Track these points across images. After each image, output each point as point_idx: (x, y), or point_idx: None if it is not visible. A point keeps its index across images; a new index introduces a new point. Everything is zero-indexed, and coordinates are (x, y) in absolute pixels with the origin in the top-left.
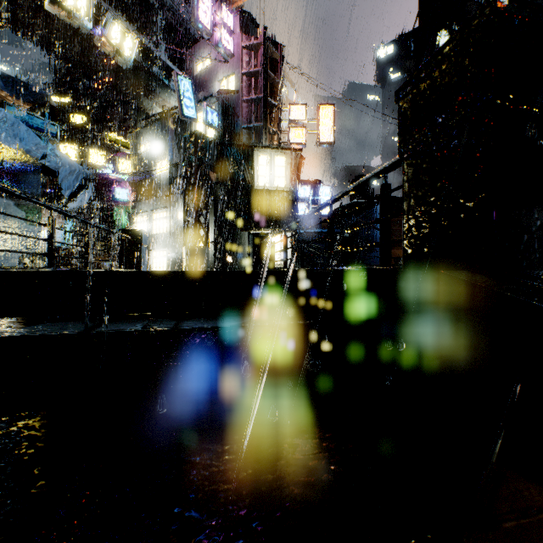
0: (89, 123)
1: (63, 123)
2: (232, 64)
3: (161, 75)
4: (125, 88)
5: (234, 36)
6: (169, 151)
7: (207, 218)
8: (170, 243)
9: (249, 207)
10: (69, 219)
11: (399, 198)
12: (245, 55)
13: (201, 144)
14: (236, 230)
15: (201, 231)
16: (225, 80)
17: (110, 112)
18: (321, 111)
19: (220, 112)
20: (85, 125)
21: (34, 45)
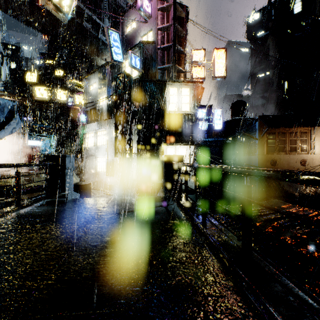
0: (66, 75)
1: (51, 76)
2: (150, 23)
3: (106, 40)
4: (84, 51)
5: (152, 3)
6: (107, 88)
7: (131, 136)
8: (107, 153)
9: (163, 127)
10: (53, 134)
11: (274, 116)
12: (160, 15)
13: (127, 81)
14: (152, 145)
15: (128, 144)
16: (145, 35)
17: (78, 67)
18: (216, 53)
19: (141, 57)
20: (63, 77)
21: (32, 28)
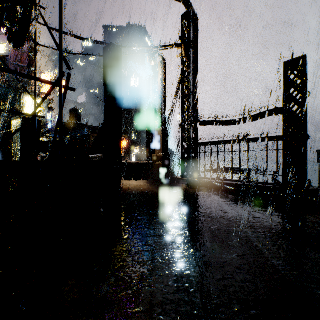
0: None
1: None
2: (2, 38)
3: None
4: None
5: None
6: None
7: None
8: None
9: None
10: None
11: (94, 127)
12: None
13: None
14: None
15: None
16: None
17: None
18: None
19: None
20: None
21: None
